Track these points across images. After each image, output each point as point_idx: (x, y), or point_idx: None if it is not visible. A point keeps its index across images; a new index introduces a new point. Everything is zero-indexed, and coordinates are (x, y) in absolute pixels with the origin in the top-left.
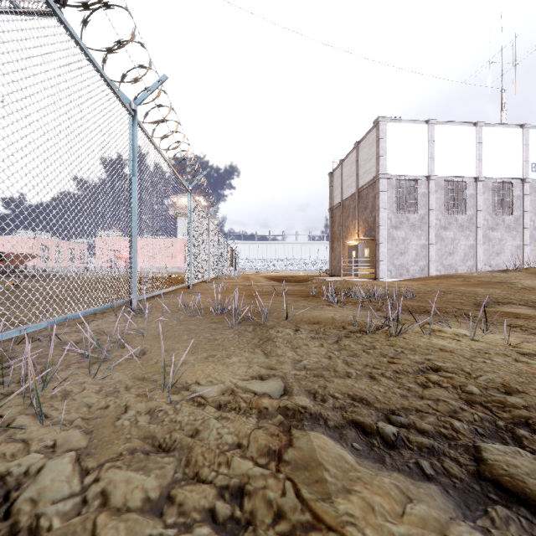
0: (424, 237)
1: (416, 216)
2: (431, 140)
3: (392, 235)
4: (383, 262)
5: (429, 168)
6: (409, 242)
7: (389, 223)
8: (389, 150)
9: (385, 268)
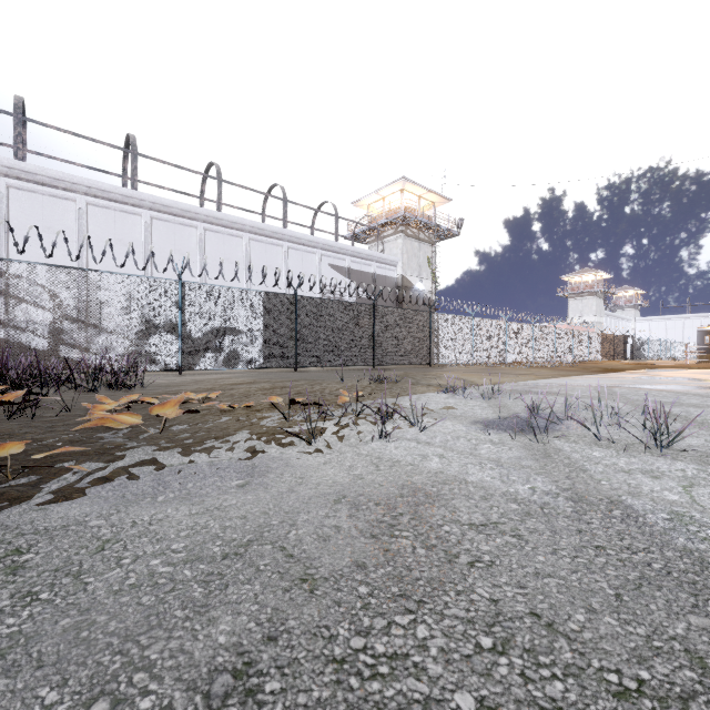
0: None
1: None
2: None
3: None
4: None
5: None
6: None
7: None
8: None
9: None
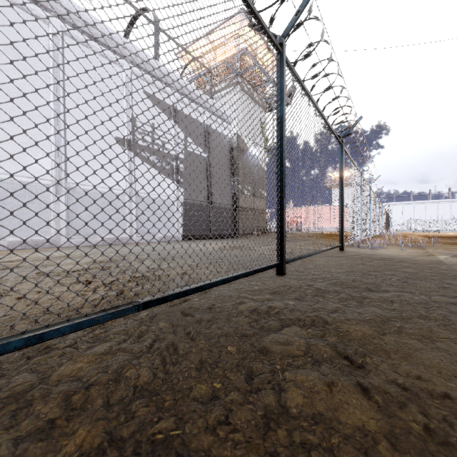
0: None
1: None
2: None
3: None
4: None
5: None
6: None
7: None
8: None
9: None
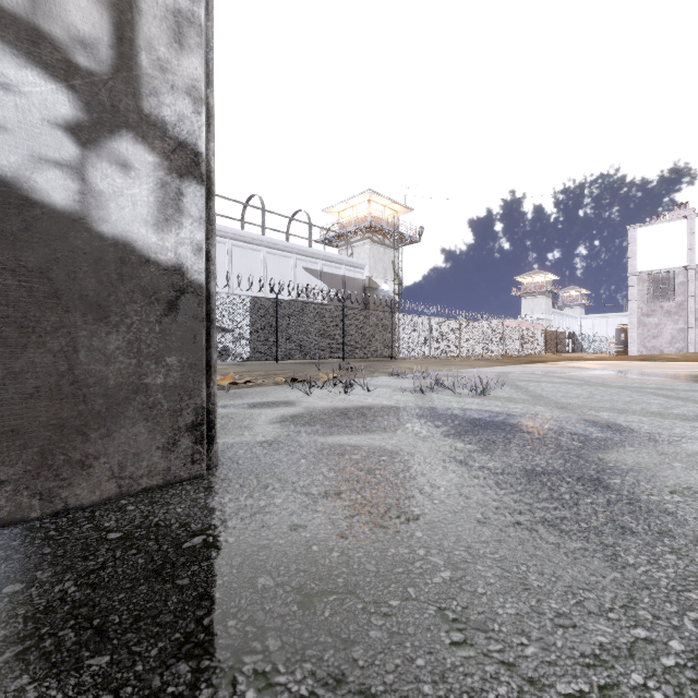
0: (682, 322)
1: (672, 303)
2: (690, 232)
3: (643, 322)
4: (631, 345)
5: (687, 259)
6: (662, 327)
7: (640, 312)
8: (639, 251)
9: (634, 350)
